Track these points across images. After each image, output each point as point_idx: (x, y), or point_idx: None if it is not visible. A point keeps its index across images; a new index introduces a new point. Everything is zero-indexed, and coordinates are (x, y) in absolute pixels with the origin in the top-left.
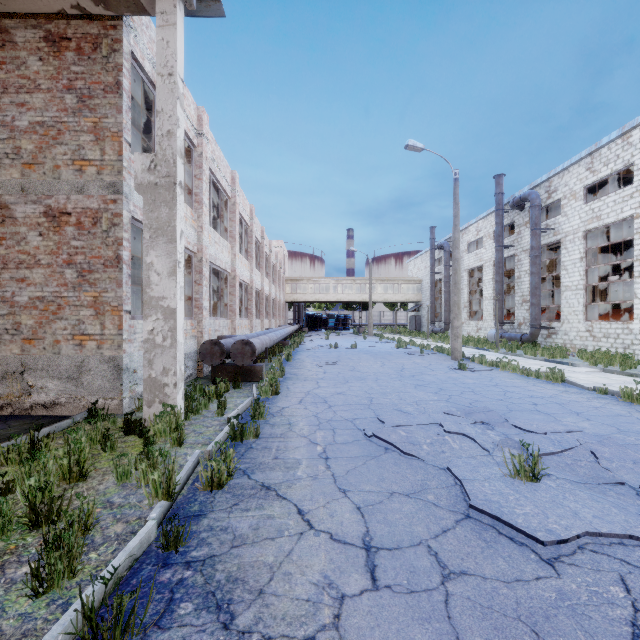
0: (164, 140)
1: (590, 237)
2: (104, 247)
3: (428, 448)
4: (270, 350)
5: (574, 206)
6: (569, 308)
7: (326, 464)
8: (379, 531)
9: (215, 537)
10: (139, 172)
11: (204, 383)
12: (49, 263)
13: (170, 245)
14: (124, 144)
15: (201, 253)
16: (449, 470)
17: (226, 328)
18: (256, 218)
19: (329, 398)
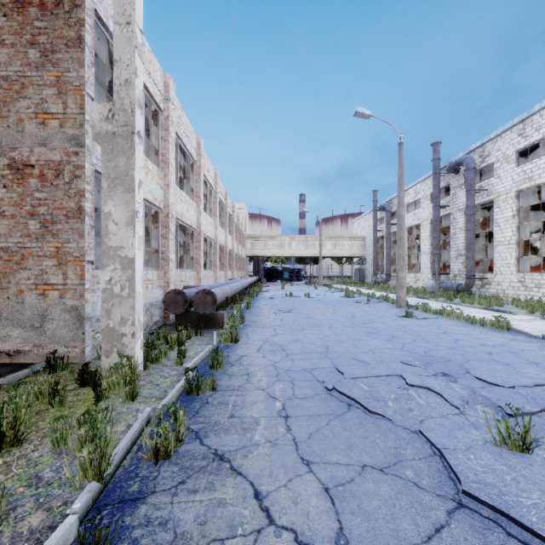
0: (122, 89)
1: (521, 197)
2: (66, 198)
3: (394, 405)
4: (232, 299)
5: (507, 169)
6: (502, 261)
7: (286, 425)
8: (355, 529)
9: (150, 537)
10: (97, 121)
11: (169, 330)
12: (13, 214)
13: (128, 194)
14: (86, 98)
15: (167, 209)
16: (423, 434)
17: (192, 279)
18: (220, 181)
19: (286, 346)
